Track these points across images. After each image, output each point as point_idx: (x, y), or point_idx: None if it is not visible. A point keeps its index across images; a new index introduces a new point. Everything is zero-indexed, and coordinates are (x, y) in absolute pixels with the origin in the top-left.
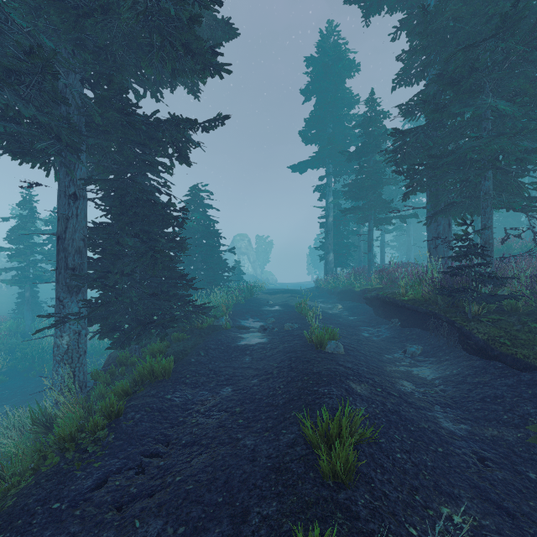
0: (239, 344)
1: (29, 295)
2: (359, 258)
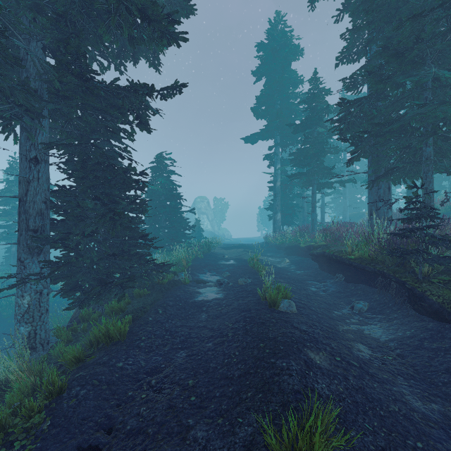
0: (196, 300)
1: (15, 250)
2: (303, 217)
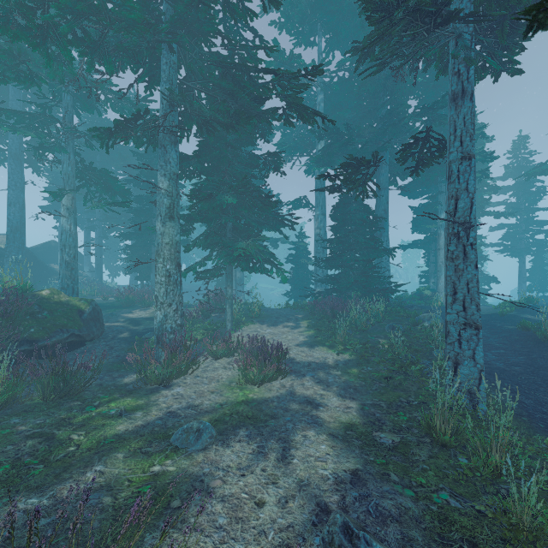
0: None
1: None
2: None
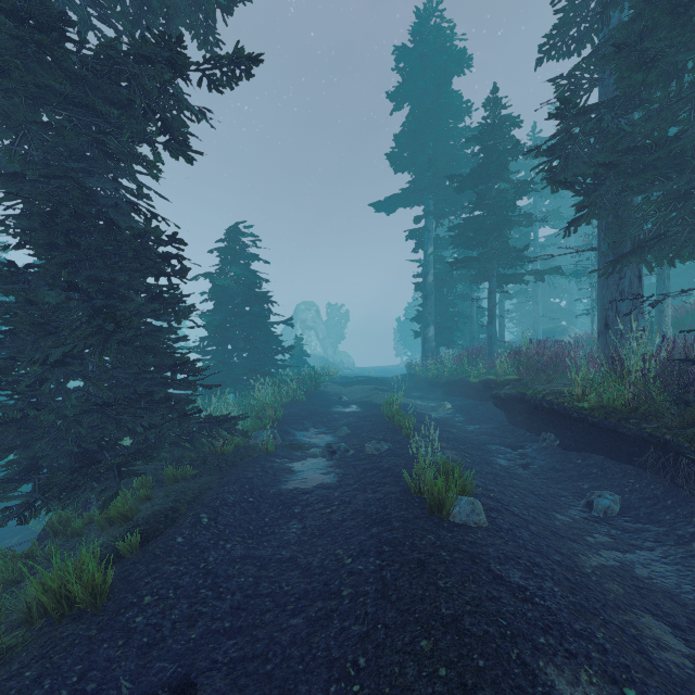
0: (284, 488)
1: None
2: (471, 333)
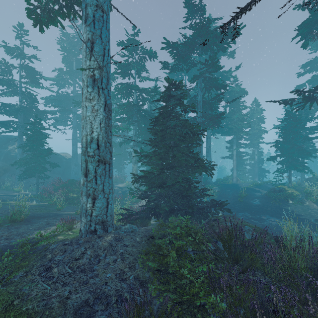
0: None
1: None
2: None
